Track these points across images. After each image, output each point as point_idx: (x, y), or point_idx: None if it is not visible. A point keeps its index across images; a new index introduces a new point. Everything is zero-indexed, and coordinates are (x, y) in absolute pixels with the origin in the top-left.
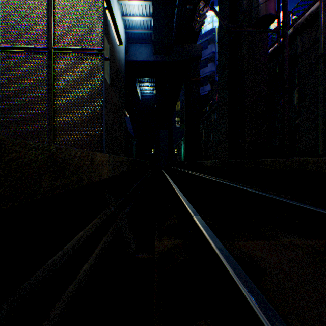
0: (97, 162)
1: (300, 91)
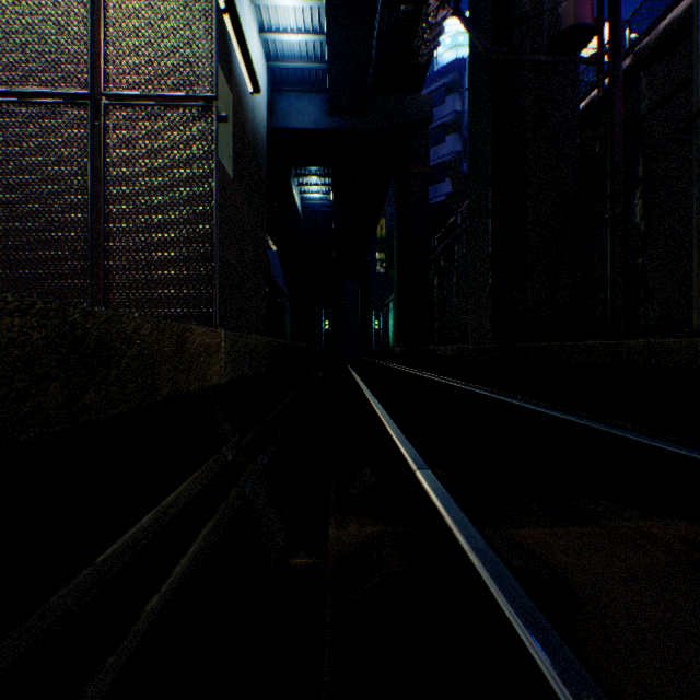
0: (193, 348)
1: (647, 193)
